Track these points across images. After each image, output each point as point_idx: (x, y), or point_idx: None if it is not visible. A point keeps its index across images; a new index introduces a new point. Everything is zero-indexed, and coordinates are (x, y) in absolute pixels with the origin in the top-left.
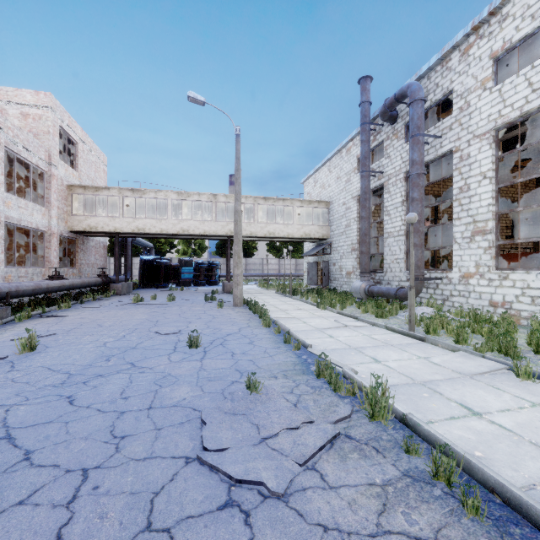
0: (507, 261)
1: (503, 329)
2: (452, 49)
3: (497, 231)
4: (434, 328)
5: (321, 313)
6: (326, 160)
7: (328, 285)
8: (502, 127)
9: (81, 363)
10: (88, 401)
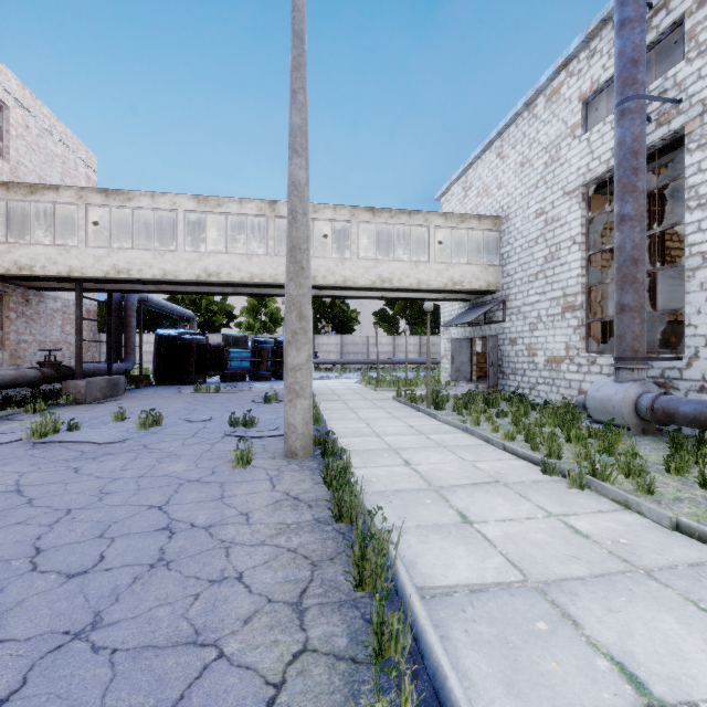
0: None
1: None
2: None
3: None
4: None
5: (599, 521)
6: (493, 136)
7: (498, 383)
8: None
9: None
10: None
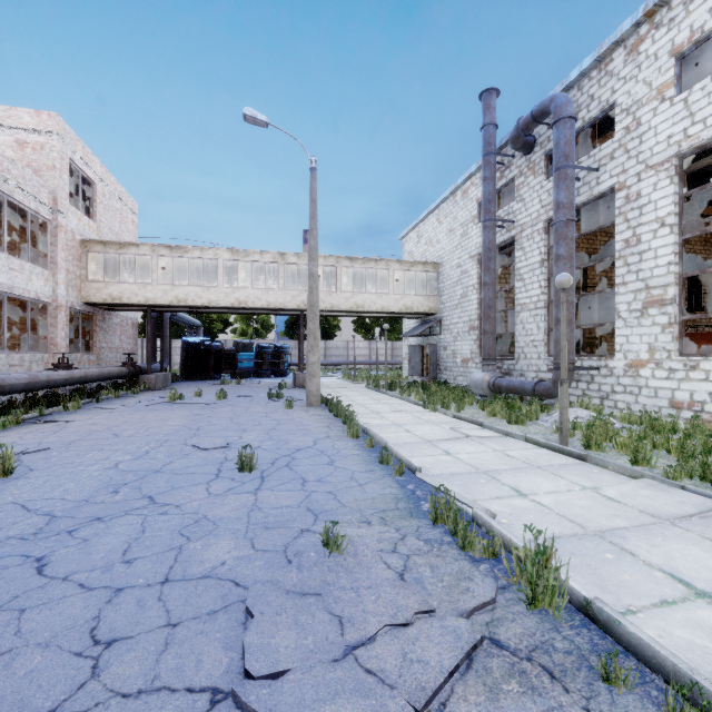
0: (690, 343)
1: (699, 443)
2: (615, 45)
3: (681, 301)
4: (597, 441)
5: (430, 417)
6: (433, 207)
7: (437, 377)
8: (689, 153)
9: (74, 497)
10: (67, 567)
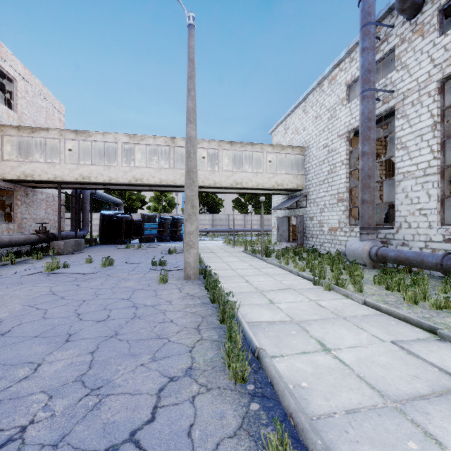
0: None
1: None
2: None
3: None
4: None
5: (332, 302)
6: (300, 100)
7: (303, 243)
8: None
9: None
10: None
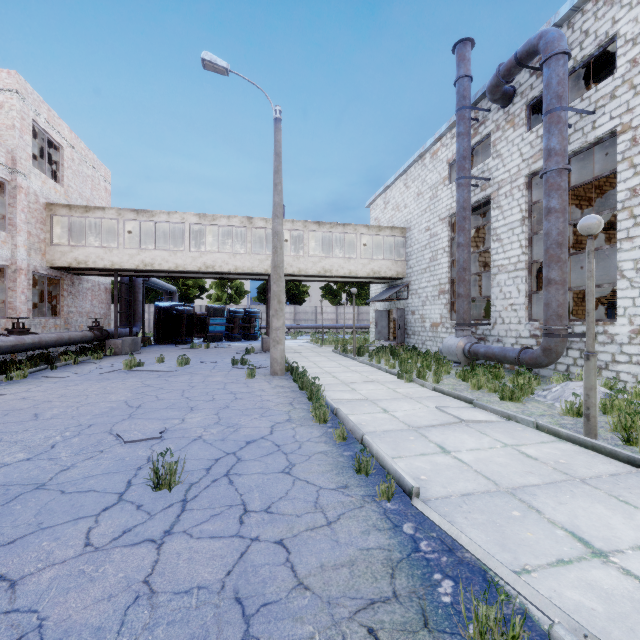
0: None
1: None
2: None
3: None
4: None
5: (407, 389)
6: (401, 172)
7: (404, 341)
8: None
9: None
10: None
